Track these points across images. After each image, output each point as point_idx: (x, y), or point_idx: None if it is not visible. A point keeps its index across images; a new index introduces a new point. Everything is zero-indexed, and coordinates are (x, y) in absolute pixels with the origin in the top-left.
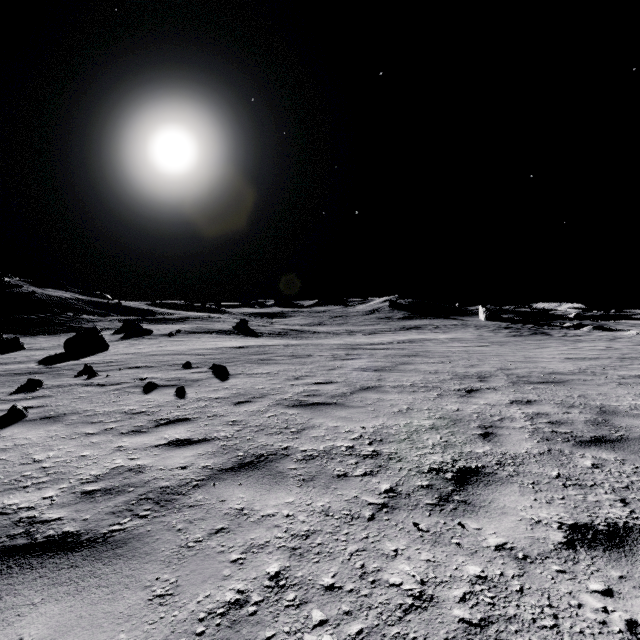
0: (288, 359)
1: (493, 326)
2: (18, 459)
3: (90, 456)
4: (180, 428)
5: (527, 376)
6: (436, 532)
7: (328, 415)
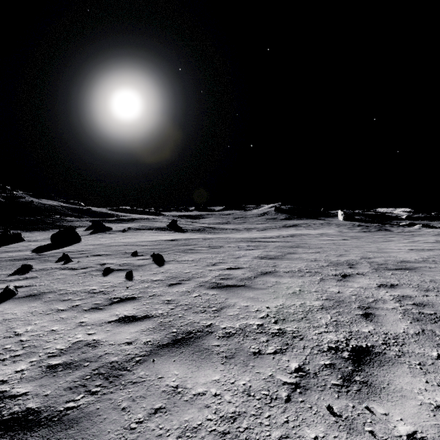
0: (206, 249)
1: (349, 224)
2: (3, 332)
3: (58, 331)
4: (128, 306)
5: (385, 264)
6: (348, 417)
7: (239, 296)
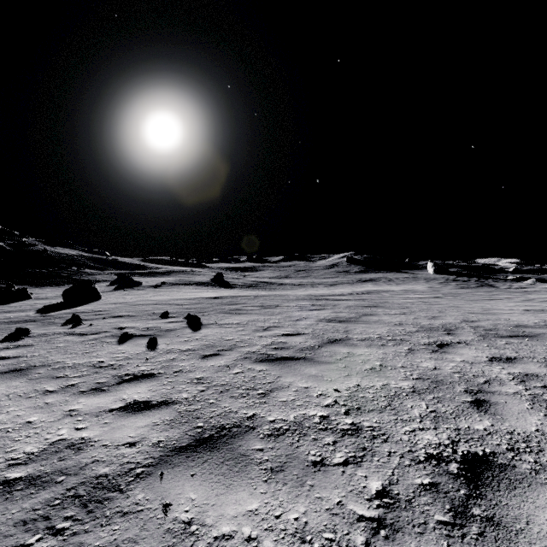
0: (257, 309)
1: (441, 279)
2: None
3: (36, 423)
4: (142, 386)
5: (494, 329)
6: None
7: (297, 372)
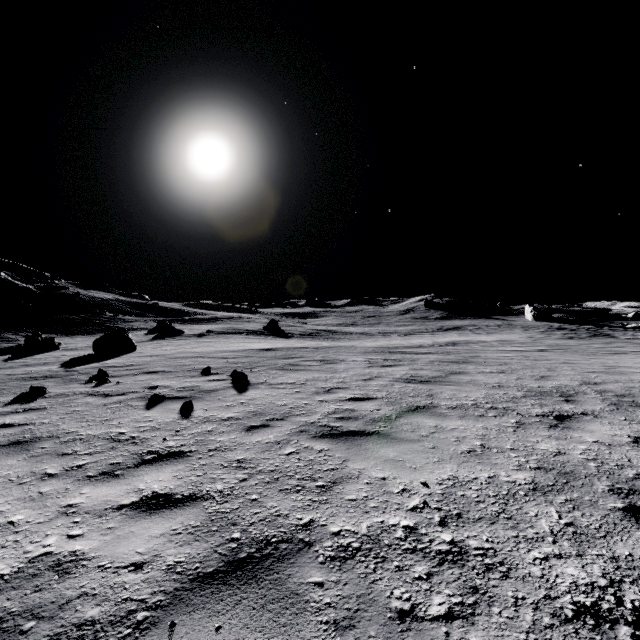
0: (318, 365)
1: (543, 327)
2: None
3: (19, 524)
4: (165, 471)
5: (628, 395)
6: None
7: (369, 455)
